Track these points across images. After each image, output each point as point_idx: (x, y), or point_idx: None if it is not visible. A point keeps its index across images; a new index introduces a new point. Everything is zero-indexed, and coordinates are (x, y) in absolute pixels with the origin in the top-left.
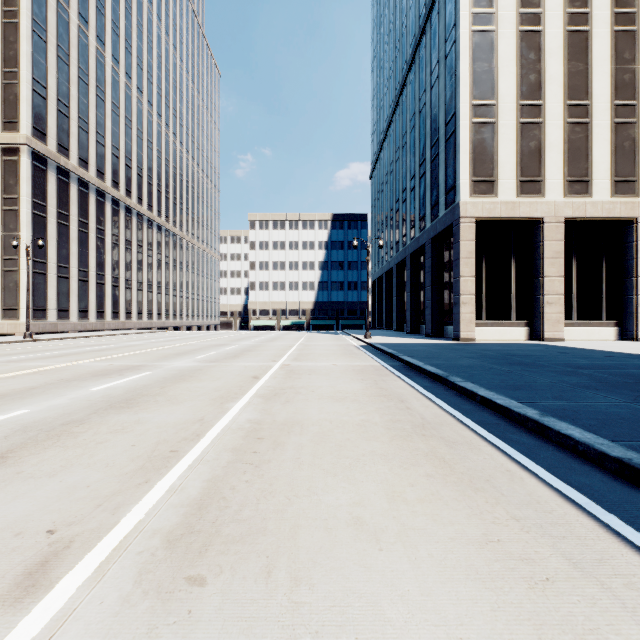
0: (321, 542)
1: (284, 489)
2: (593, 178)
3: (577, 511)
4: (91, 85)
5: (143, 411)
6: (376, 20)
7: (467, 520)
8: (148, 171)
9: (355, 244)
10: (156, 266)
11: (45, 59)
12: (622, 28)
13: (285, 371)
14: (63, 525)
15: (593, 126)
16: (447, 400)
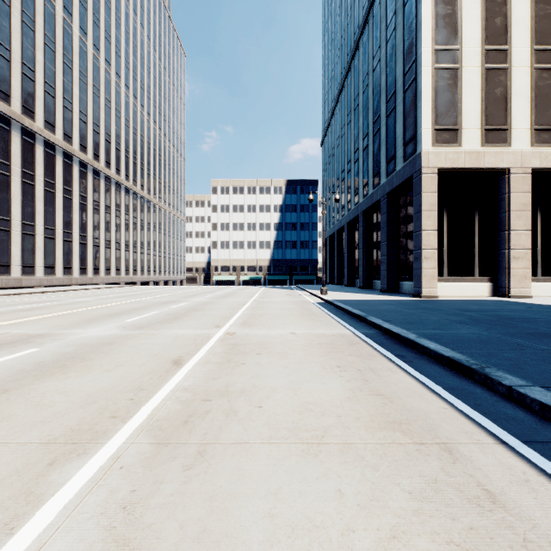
0: None
1: None
2: None
3: None
4: (58, 52)
5: None
6: None
7: None
8: (116, 138)
9: (311, 198)
10: (124, 226)
11: (9, 23)
12: None
13: (225, 347)
14: None
15: None
16: (543, 447)
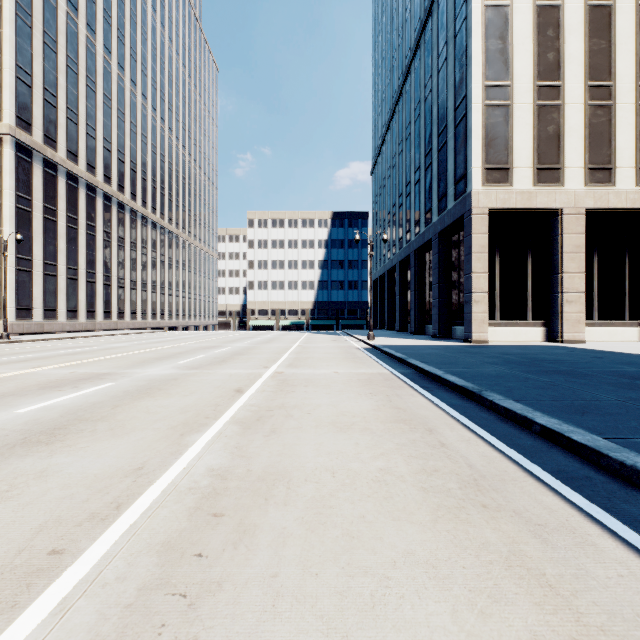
0: None
1: None
2: (616, 165)
3: None
4: (81, 75)
5: (63, 450)
6: (378, 10)
7: None
8: (142, 166)
9: (357, 238)
10: (151, 264)
11: (30, 45)
12: None
13: (277, 381)
14: None
15: (616, 109)
16: (491, 429)
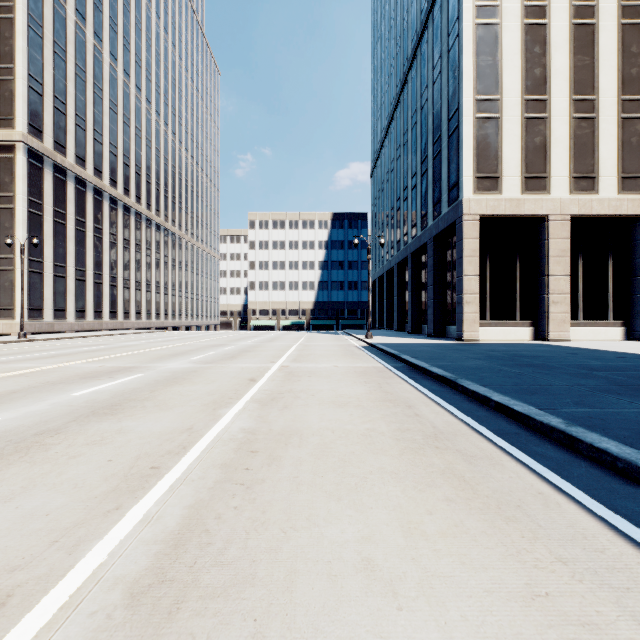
0: (324, 597)
1: (279, 518)
2: (599, 174)
3: (635, 550)
4: (88, 82)
5: (127, 418)
6: (377, 17)
7: (503, 563)
8: (147, 170)
9: (356, 242)
10: (155, 265)
11: (41, 55)
12: (629, 21)
13: (284, 373)
14: (4, 571)
15: (599, 121)
16: (458, 405)
